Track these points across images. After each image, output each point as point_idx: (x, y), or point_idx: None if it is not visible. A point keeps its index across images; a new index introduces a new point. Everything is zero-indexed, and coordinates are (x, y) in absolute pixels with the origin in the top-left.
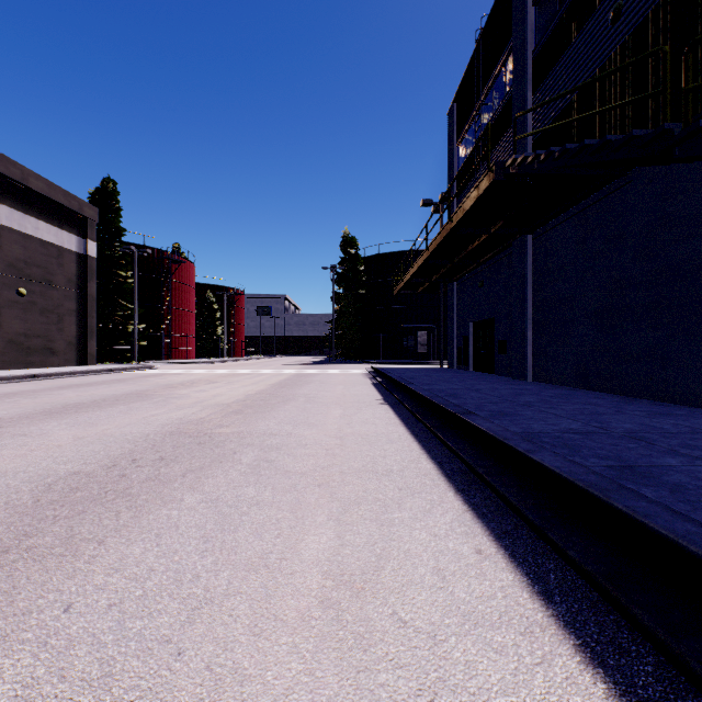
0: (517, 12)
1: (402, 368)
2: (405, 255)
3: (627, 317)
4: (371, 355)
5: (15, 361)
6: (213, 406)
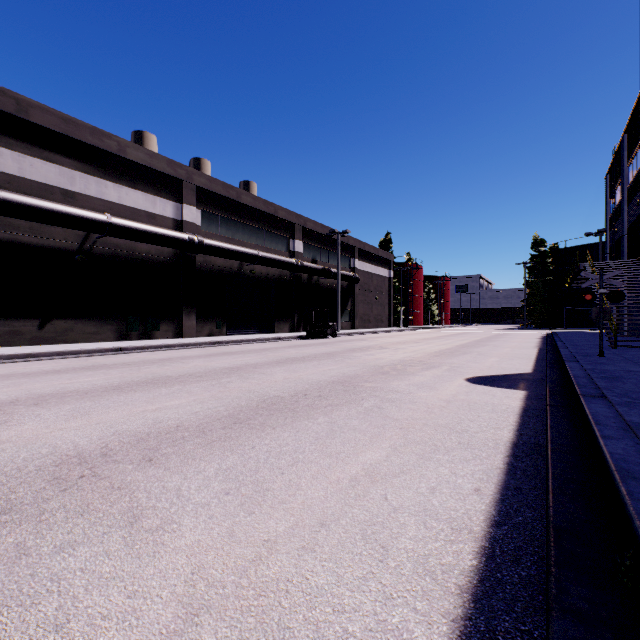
0: (621, 166)
1: (569, 331)
2: (590, 246)
3: (639, 311)
4: (558, 324)
5: (375, 325)
6: (480, 337)
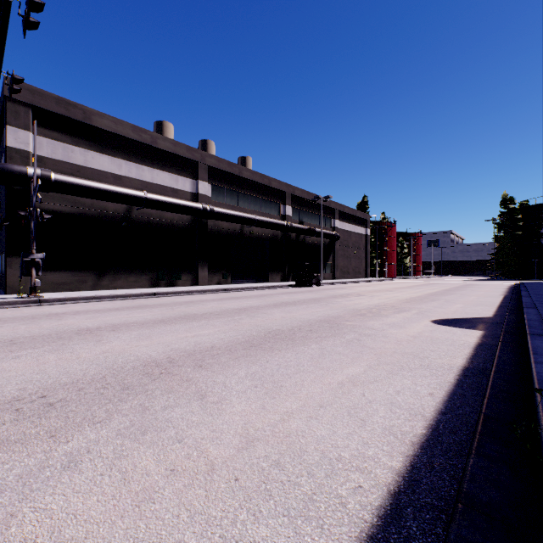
0: None
1: (538, 282)
2: None
3: None
4: (527, 276)
5: (353, 276)
6: (449, 287)
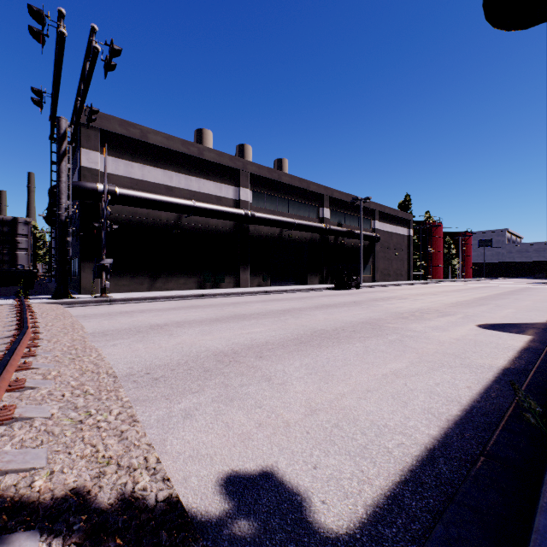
0: None
1: None
2: None
3: None
4: None
5: (394, 278)
6: (502, 291)
